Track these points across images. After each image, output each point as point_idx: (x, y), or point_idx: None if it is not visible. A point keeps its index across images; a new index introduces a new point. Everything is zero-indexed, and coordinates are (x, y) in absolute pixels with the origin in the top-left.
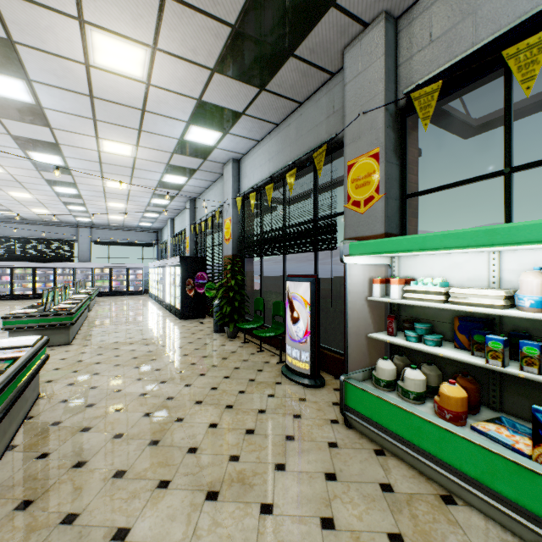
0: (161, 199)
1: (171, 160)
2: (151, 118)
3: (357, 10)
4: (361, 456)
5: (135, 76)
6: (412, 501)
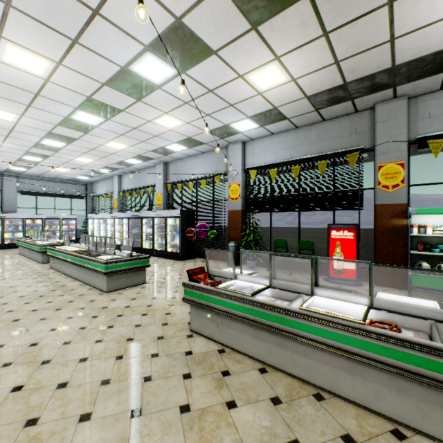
0: (137, 159)
1: (196, 135)
2: (228, 110)
3: (399, 92)
4: None
5: (259, 88)
6: None
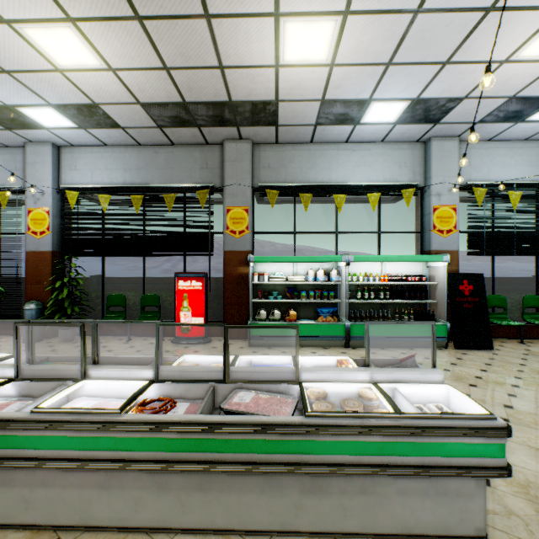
0: None
1: None
2: (3, 78)
3: (243, 134)
4: (267, 350)
5: (55, 61)
6: (293, 351)
